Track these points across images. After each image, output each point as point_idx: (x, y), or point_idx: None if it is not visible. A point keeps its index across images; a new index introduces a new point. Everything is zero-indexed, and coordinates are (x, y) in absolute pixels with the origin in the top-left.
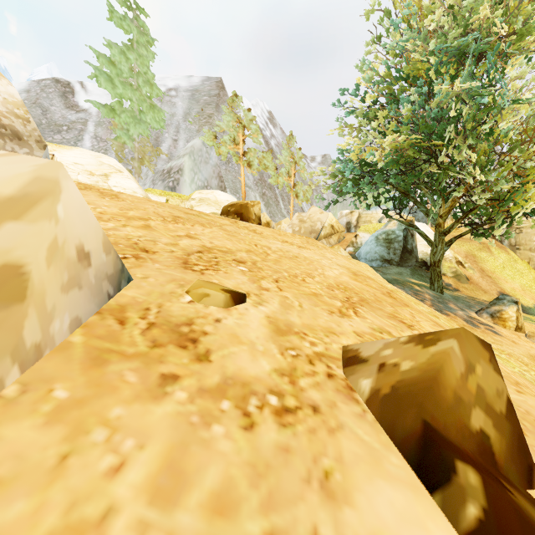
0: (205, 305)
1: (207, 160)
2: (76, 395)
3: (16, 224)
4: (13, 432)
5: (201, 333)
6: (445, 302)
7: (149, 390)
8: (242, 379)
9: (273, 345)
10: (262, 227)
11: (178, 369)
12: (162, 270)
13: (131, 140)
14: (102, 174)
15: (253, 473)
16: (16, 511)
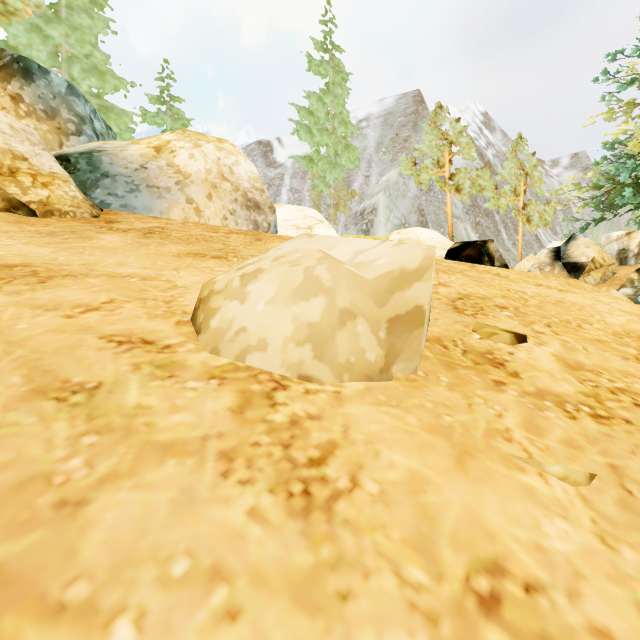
0: (493, 342)
1: (405, 193)
2: (452, 381)
3: (418, 284)
4: (438, 390)
5: (503, 360)
6: None
7: (490, 386)
8: (552, 392)
9: (569, 376)
10: (505, 270)
11: (501, 379)
12: (443, 314)
13: (327, 186)
14: (306, 227)
15: (586, 439)
16: (465, 417)
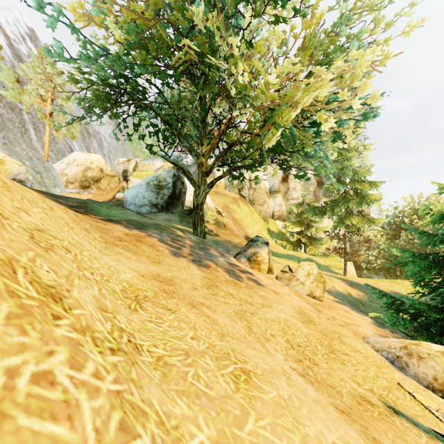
0: None
1: None
2: None
3: None
4: None
5: None
6: (206, 247)
7: None
8: None
9: None
10: None
11: None
12: None
13: None
14: None
15: None
16: None
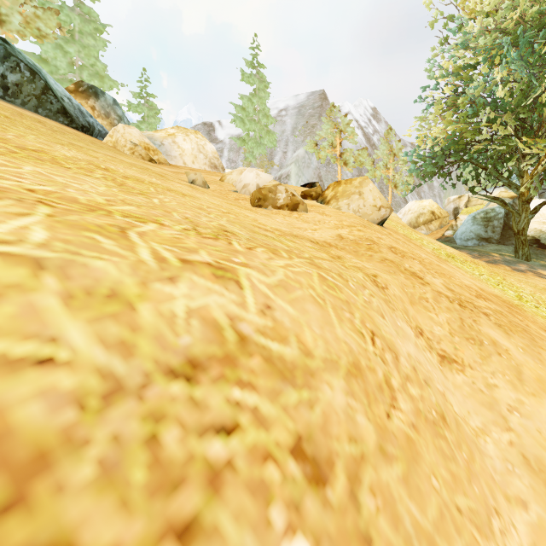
0: None
1: (309, 164)
2: None
3: None
4: None
5: None
6: (516, 263)
7: None
8: None
9: None
10: None
11: None
12: None
13: (255, 158)
14: None
15: None
16: None
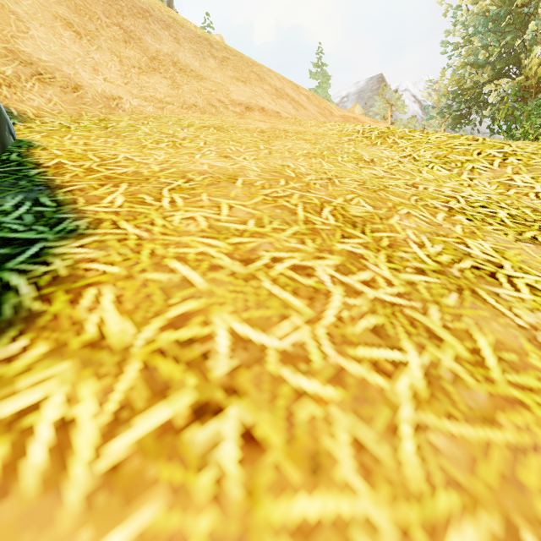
0: None
1: None
2: None
3: None
4: None
5: None
6: None
7: None
8: None
9: None
10: None
11: None
12: None
13: None
14: None
15: None
16: None
